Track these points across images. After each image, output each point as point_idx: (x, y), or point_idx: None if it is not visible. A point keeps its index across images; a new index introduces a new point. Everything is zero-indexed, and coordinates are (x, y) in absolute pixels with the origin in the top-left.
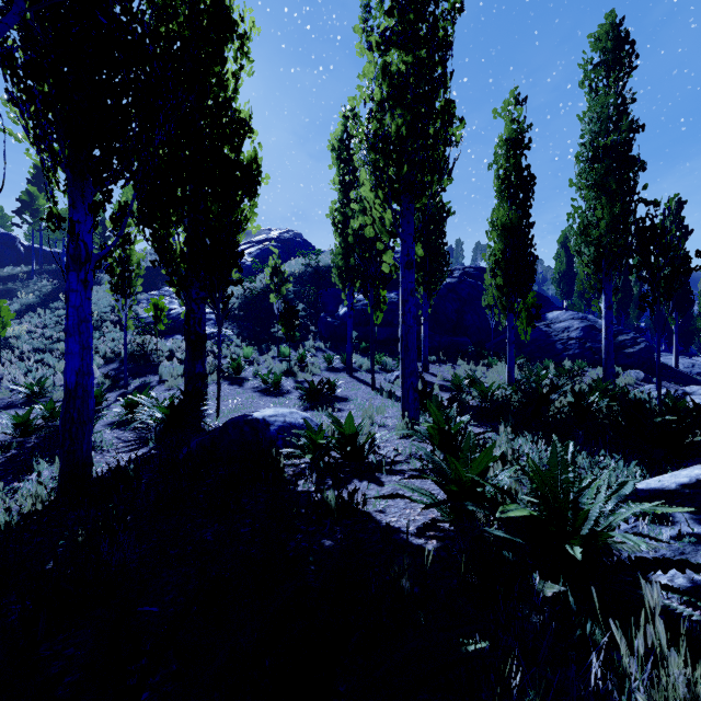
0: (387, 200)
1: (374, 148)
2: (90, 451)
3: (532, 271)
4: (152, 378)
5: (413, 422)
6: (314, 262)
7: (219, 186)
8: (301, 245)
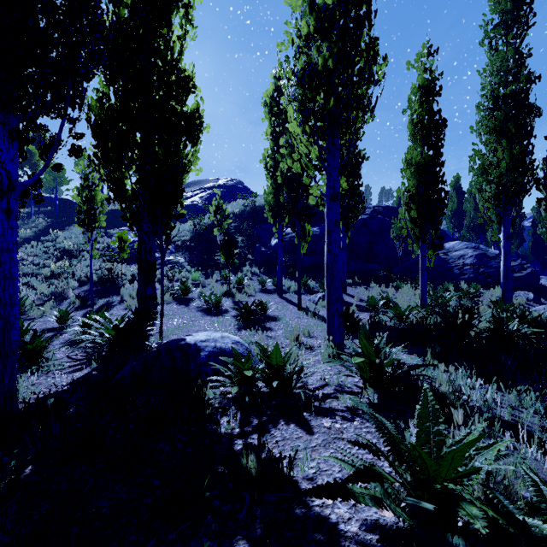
0: (313, 136)
1: (301, 83)
2: (13, 383)
3: (444, 204)
4: (115, 298)
5: (338, 346)
6: (252, 203)
7: (165, 133)
8: (242, 191)
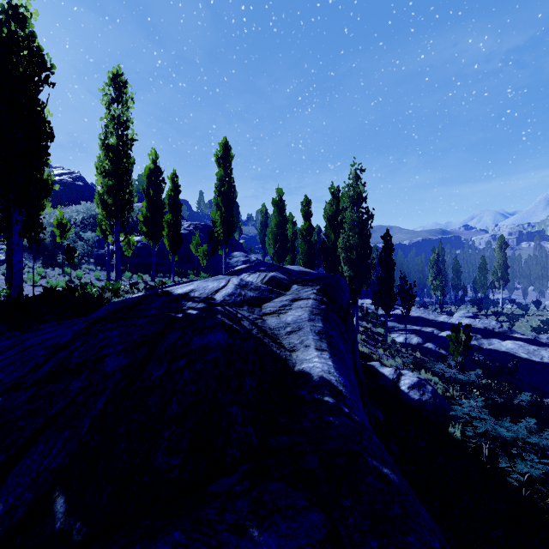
0: (109, 219)
1: (102, 204)
2: None
3: (180, 240)
4: None
5: None
6: (92, 211)
7: None
8: (83, 189)
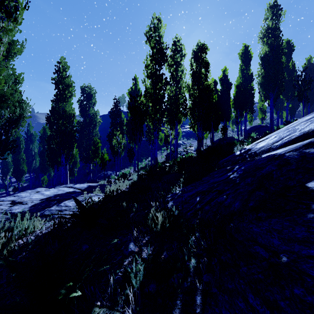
0: None
1: None
2: None
3: None
4: None
5: None
6: None
7: None
8: None
